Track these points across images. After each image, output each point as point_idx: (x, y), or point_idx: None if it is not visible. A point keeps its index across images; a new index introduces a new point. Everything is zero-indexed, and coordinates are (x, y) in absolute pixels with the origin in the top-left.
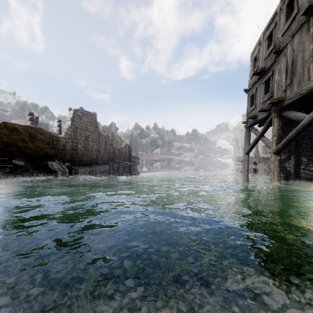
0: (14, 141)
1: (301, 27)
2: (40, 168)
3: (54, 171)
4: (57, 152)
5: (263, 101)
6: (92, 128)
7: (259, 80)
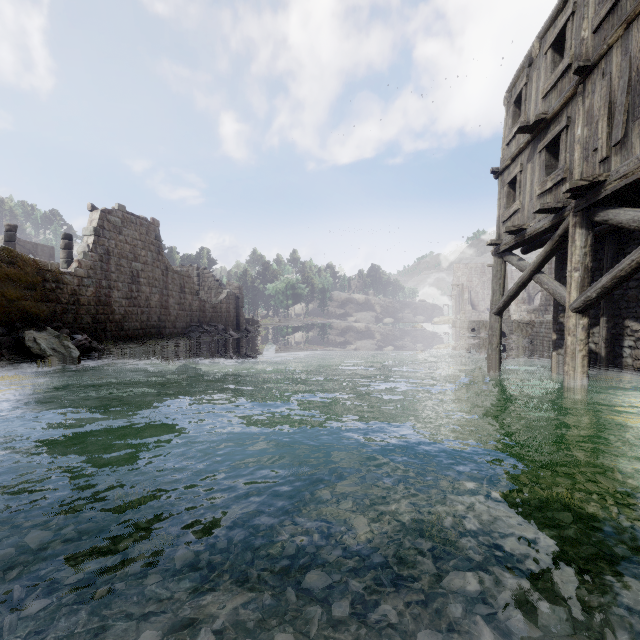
0: None
1: None
2: (5, 348)
3: (40, 357)
4: (57, 310)
5: (542, 191)
6: (149, 256)
7: (529, 145)
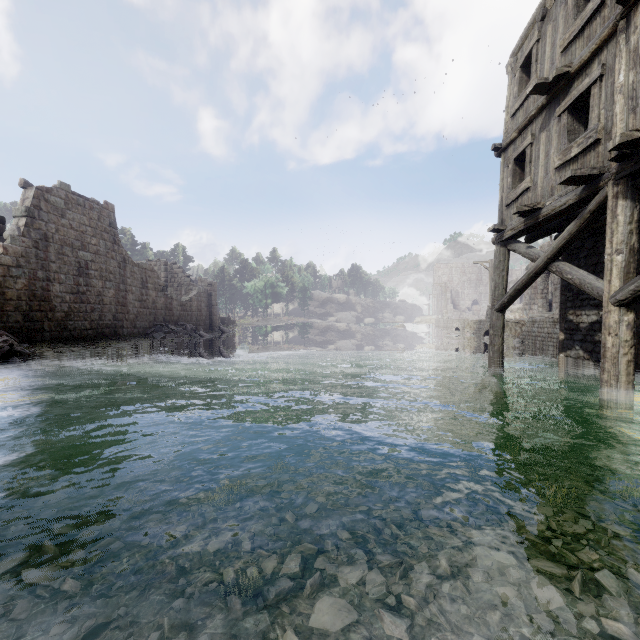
0: None
1: None
2: None
3: None
4: None
5: (563, 161)
6: (102, 245)
7: (543, 111)
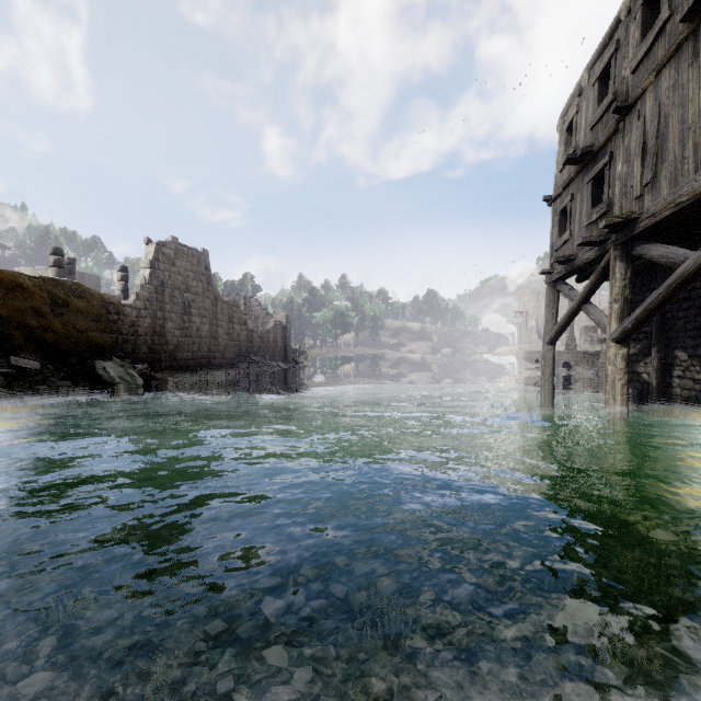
0: (17, 313)
1: (677, 49)
2: (78, 376)
3: (110, 384)
4: (119, 340)
5: (588, 223)
6: (200, 286)
7: (579, 175)
